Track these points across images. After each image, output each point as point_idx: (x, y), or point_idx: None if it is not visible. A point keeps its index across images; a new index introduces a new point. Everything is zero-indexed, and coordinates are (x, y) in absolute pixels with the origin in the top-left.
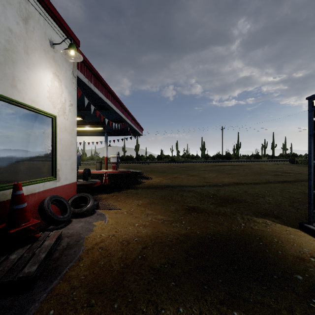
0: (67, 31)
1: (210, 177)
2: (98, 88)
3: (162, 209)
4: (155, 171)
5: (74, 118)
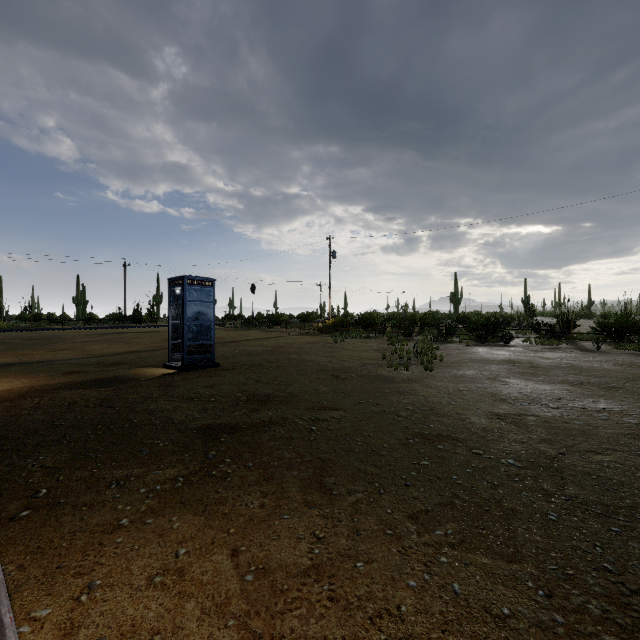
0: None
1: (96, 349)
2: None
3: (30, 377)
4: None
5: None
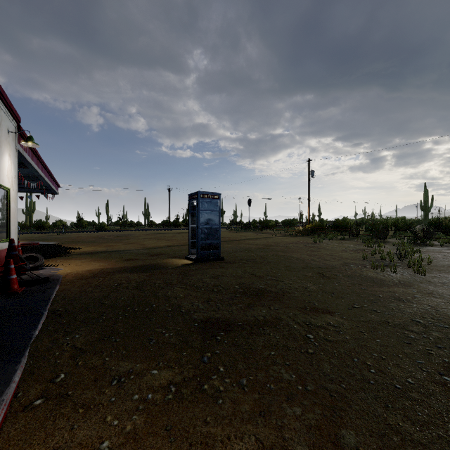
0: (16, 116)
1: (149, 243)
2: (27, 153)
3: (106, 262)
4: (81, 242)
5: (16, 188)
